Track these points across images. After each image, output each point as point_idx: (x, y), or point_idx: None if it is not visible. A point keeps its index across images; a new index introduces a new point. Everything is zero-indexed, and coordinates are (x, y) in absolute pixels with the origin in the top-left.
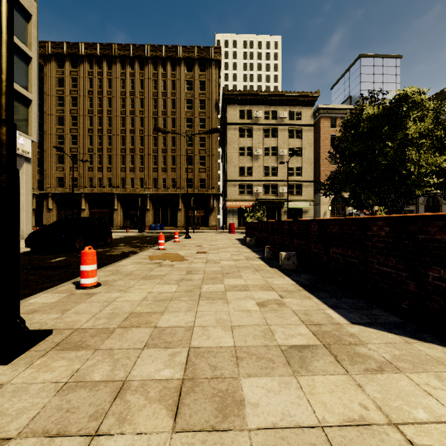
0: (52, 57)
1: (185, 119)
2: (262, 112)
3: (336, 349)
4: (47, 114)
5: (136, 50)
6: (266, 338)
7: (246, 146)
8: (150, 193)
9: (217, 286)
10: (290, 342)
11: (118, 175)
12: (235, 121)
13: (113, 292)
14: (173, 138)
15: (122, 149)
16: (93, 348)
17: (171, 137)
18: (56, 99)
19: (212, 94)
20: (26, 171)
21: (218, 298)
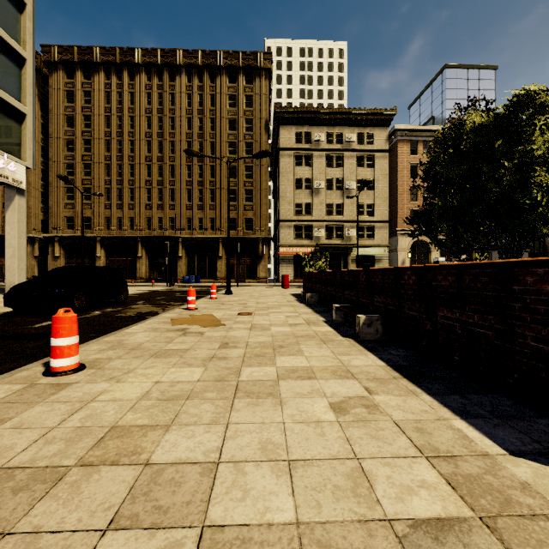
0: (59, 65)
1: (227, 143)
2: (324, 134)
3: (513, 533)
4: (52, 137)
5: (166, 56)
6: (359, 496)
7: (304, 178)
8: (182, 236)
9: (264, 370)
10: (410, 509)
11: (142, 214)
12: (290, 146)
13: (98, 381)
14: (211, 167)
15: (147, 181)
16: (0, 530)
17: (209, 166)
18: (64, 118)
19: (261, 112)
20: (18, 207)
21: (266, 394)
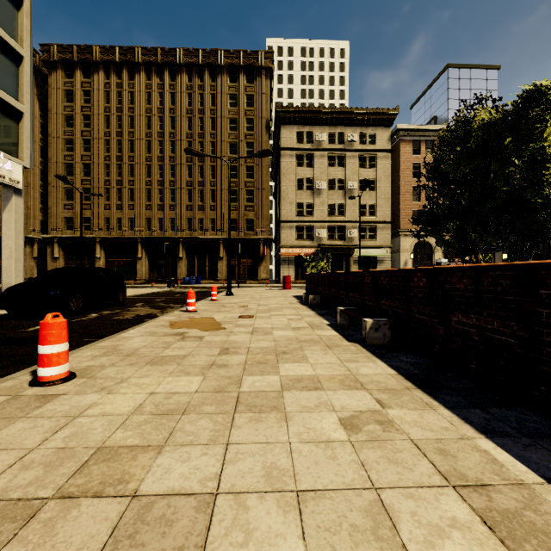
0: (58, 64)
1: (228, 143)
2: (325, 134)
3: None
4: (51, 137)
5: (166, 55)
6: (381, 540)
7: (305, 178)
8: (183, 237)
9: (267, 380)
10: None
11: (142, 214)
12: (292, 146)
13: (88, 392)
14: (212, 167)
15: (147, 181)
16: None
17: (209, 166)
18: (63, 117)
19: (263, 111)
20: (15, 207)
21: (269, 408)
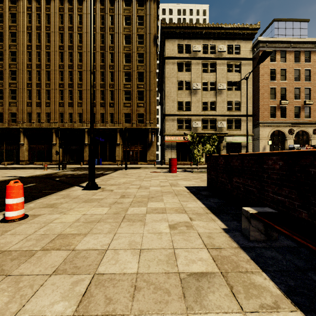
0: None
1: (123, 54)
2: (200, 46)
3: None
4: None
5: None
6: None
7: (184, 81)
8: (87, 128)
9: None
10: None
11: (56, 110)
12: (174, 55)
13: None
14: (111, 73)
15: (60, 84)
16: None
17: (109, 72)
18: None
19: (151, 28)
20: None
21: None
